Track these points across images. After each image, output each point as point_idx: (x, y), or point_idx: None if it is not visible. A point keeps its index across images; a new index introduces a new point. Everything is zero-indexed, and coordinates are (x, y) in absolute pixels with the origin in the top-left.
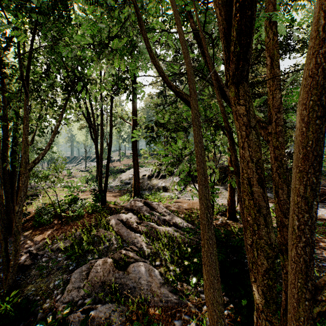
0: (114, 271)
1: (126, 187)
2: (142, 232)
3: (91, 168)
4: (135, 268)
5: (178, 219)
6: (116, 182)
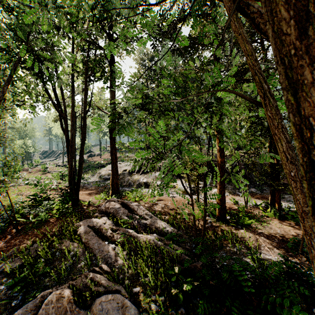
0: (72, 311)
1: (105, 183)
2: (117, 242)
3: None
4: (103, 305)
5: (161, 223)
6: (95, 177)
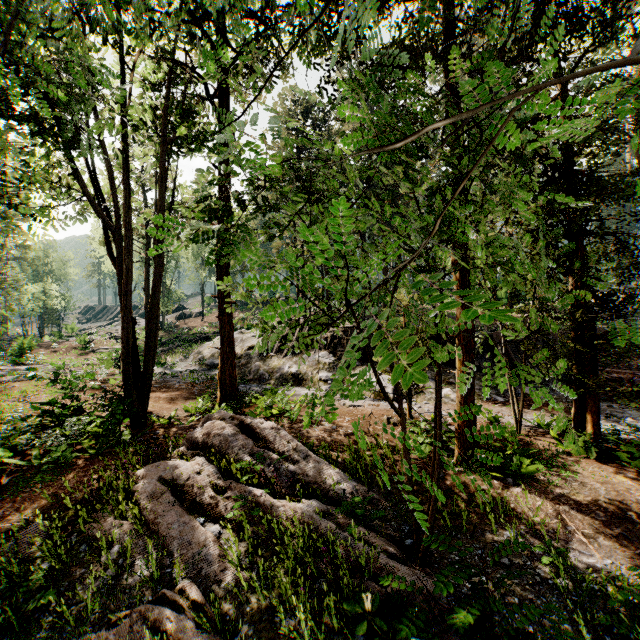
0: None
1: (210, 374)
2: (227, 520)
3: (139, 331)
4: None
5: (329, 470)
6: (190, 362)
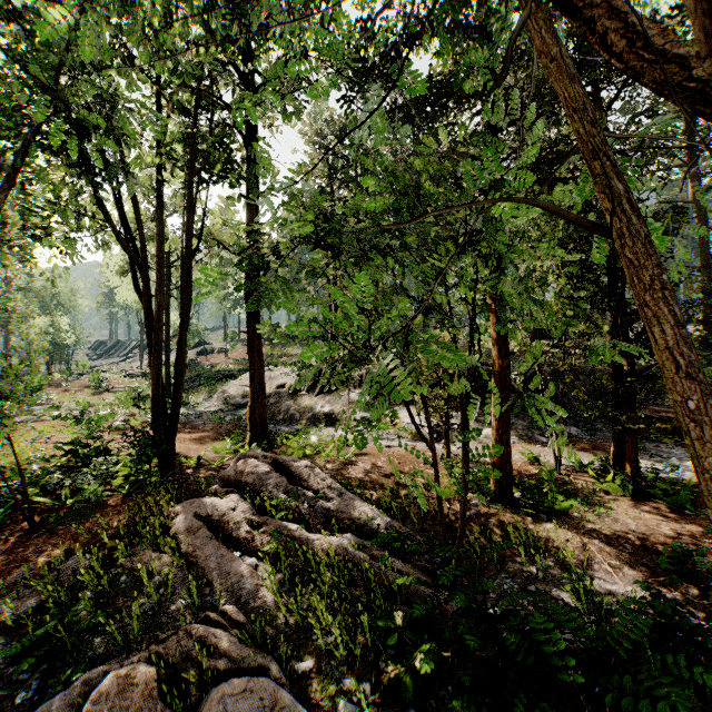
0: None
1: (236, 414)
2: (263, 553)
3: None
4: (228, 704)
5: (363, 507)
6: (214, 402)
